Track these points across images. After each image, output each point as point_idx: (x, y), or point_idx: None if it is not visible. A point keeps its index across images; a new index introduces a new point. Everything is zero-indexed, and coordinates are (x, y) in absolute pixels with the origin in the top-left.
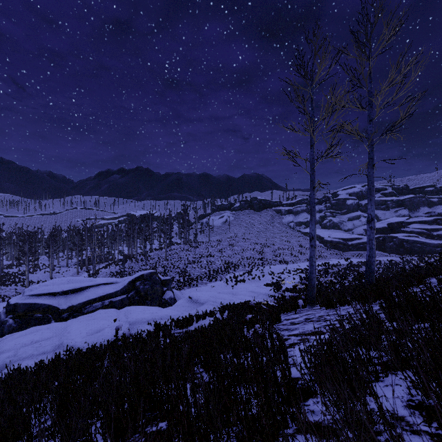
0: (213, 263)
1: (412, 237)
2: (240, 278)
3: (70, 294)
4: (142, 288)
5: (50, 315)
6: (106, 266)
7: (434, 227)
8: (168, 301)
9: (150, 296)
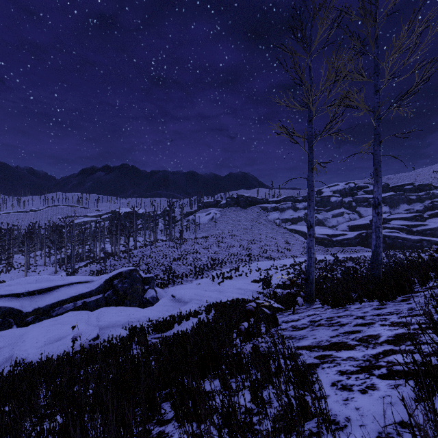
0: (199, 260)
1: (394, 233)
2: (227, 275)
3: (37, 295)
4: (120, 286)
5: (12, 319)
6: (86, 264)
7: (414, 223)
8: (150, 300)
9: (130, 295)
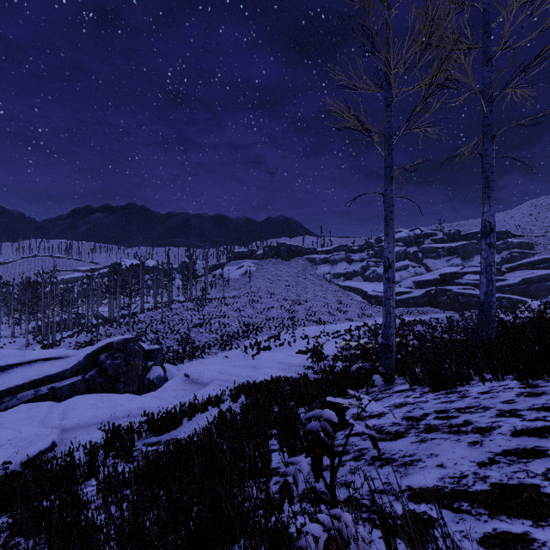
0: (228, 326)
1: (468, 289)
2: (264, 345)
3: None
4: (110, 364)
5: None
6: (72, 334)
7: None
8: (155, 382)
9: (124, 376)
